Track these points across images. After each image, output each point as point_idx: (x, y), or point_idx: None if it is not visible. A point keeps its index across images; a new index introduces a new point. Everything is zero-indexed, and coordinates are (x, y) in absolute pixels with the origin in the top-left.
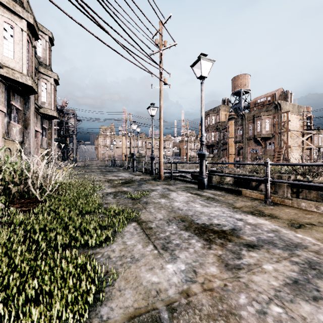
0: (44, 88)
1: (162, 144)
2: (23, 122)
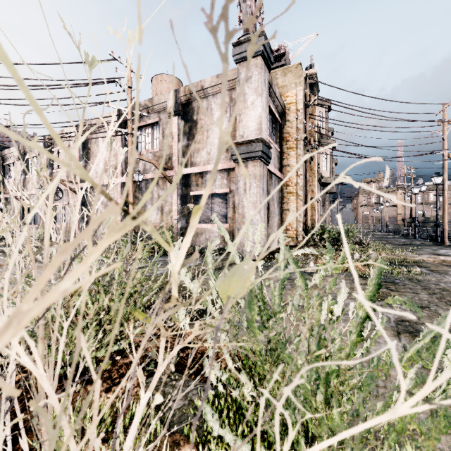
0: None
1: (445, 213)
2: (322, 202)
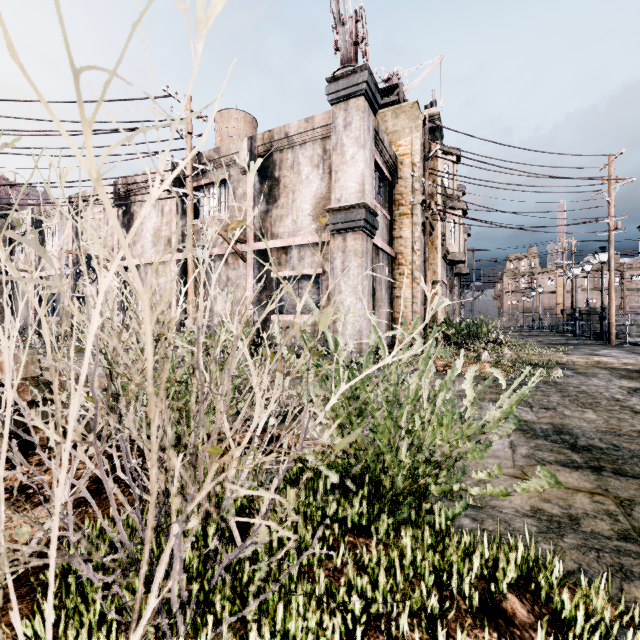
0: None
1: (612, 302)
2: (449, 287)
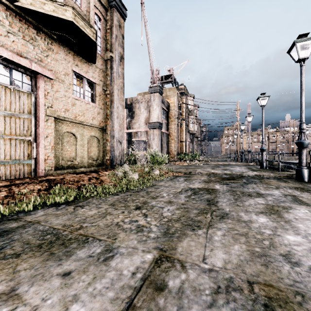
0: (196, 127)
1: (238, 148)
2: (192, 142)
